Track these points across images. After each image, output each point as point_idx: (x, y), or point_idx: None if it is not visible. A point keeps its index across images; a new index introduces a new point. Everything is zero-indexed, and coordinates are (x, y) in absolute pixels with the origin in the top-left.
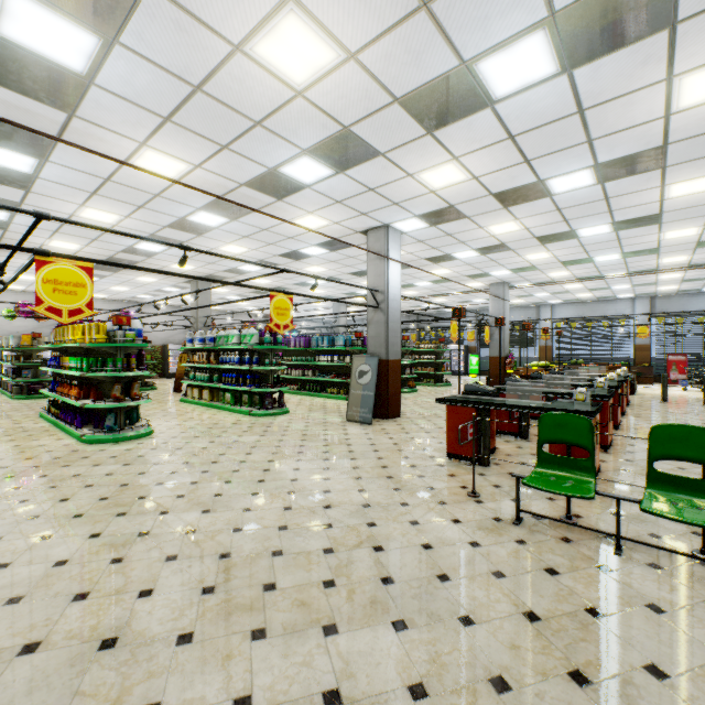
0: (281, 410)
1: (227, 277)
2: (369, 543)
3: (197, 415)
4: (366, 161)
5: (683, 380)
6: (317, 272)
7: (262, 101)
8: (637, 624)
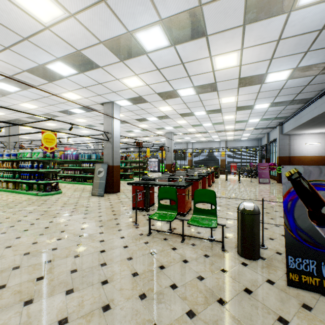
0: (56, 192)
1: (29, 120)
2: (73, 254)
3: (2, 197)
4: (93, 69)
5: (232, 172)
6: (82, 122)
7: (25, 27)
8: (176, 268)
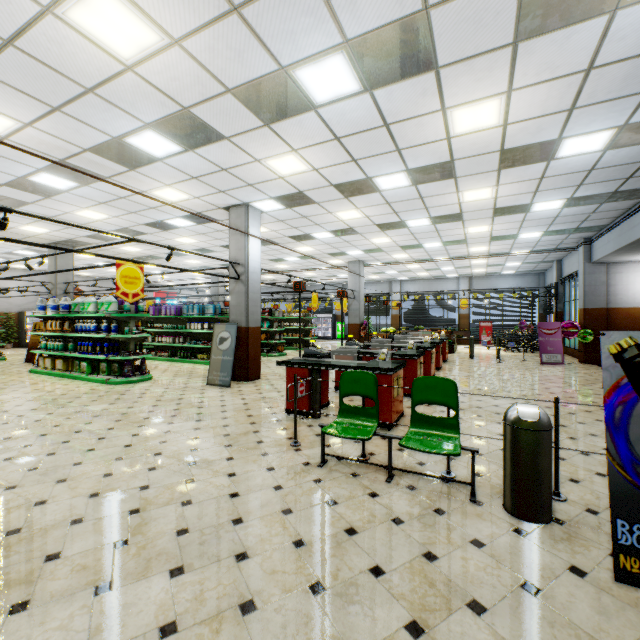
0: (142, 377)
1: (91, 242)
2: (180, 499)
3: (44, 386)
4: (213, 142)
5: (484, 341)
6: (189, 243)
7: (90, 69)
8: (379, 535)
